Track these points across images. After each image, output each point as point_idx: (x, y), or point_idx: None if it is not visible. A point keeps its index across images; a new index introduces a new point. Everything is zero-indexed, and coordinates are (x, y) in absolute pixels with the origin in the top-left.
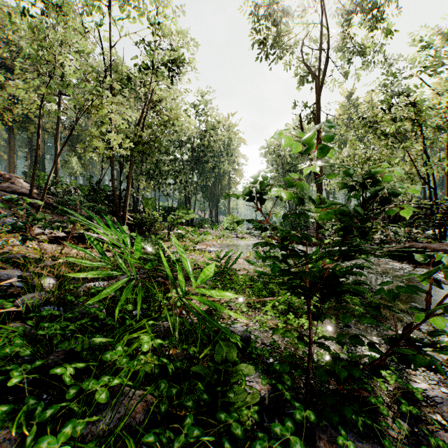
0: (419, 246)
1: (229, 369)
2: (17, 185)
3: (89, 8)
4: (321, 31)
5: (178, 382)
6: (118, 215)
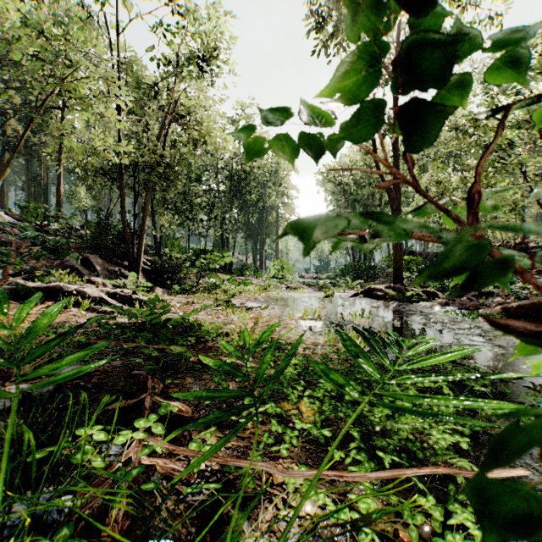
0: None
1: None
2: None
3: None
4: None
5: None
6: (130, 259)
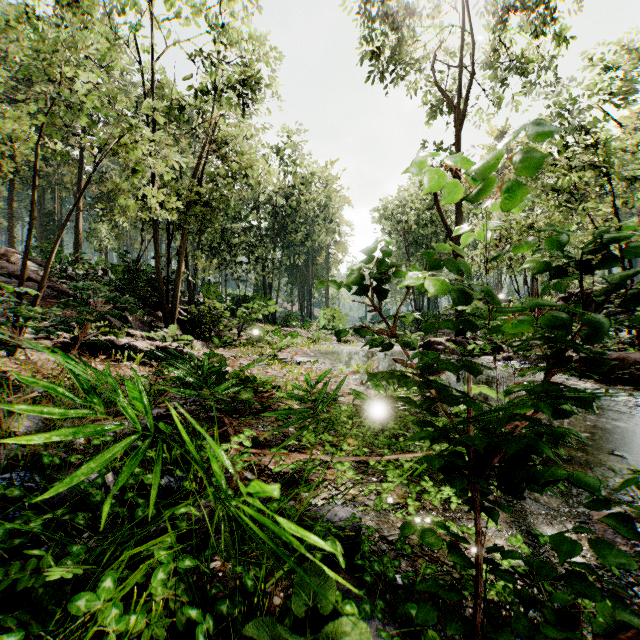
0: (612, 357)
1: (320, 623)
2: (16, 265)
3: (121, 5)
4: (462, 38)
5: (224, 638)
6: (165, 309)
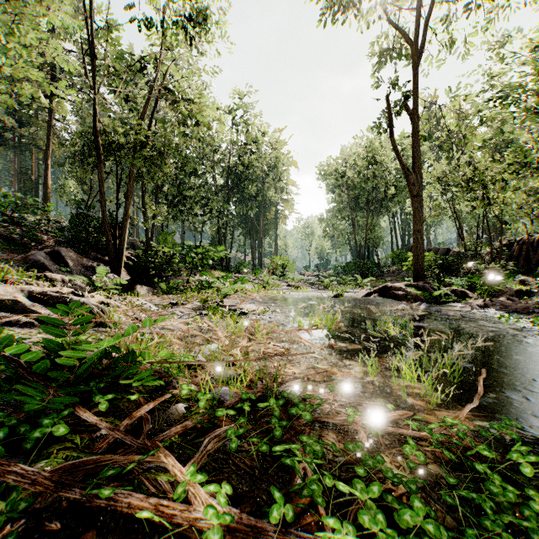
0: None
1: None
2: None
3: None
4: None
5: None
6: (111, 254)
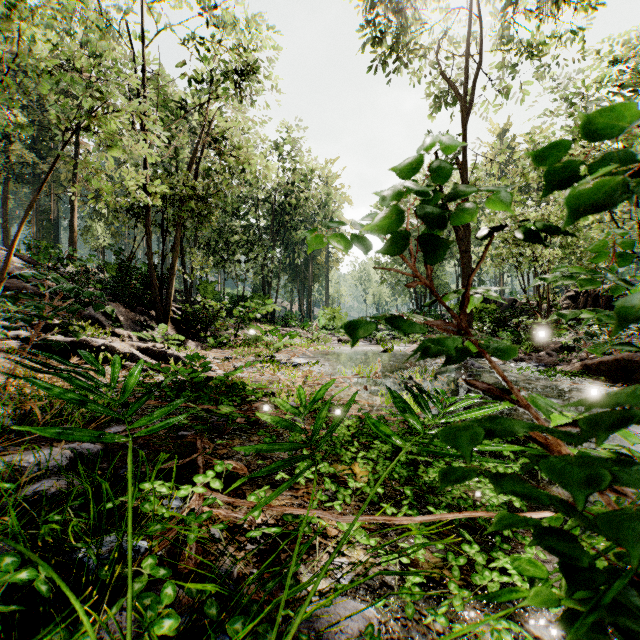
0: None
1: None
2: (1, 262)
3: None
4: (469, 23)
5: None
6: (158, 308)
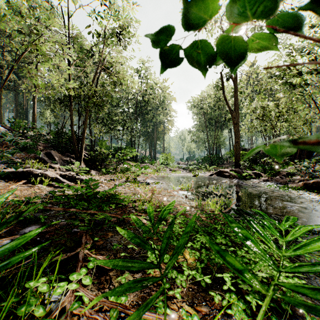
0: None
1: None
2: None
3: None
4: None
5: None
6: (76, 153)
